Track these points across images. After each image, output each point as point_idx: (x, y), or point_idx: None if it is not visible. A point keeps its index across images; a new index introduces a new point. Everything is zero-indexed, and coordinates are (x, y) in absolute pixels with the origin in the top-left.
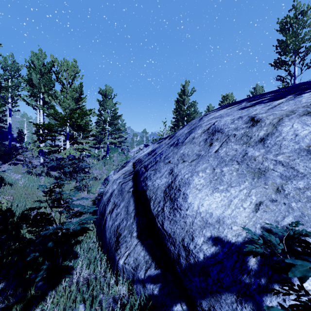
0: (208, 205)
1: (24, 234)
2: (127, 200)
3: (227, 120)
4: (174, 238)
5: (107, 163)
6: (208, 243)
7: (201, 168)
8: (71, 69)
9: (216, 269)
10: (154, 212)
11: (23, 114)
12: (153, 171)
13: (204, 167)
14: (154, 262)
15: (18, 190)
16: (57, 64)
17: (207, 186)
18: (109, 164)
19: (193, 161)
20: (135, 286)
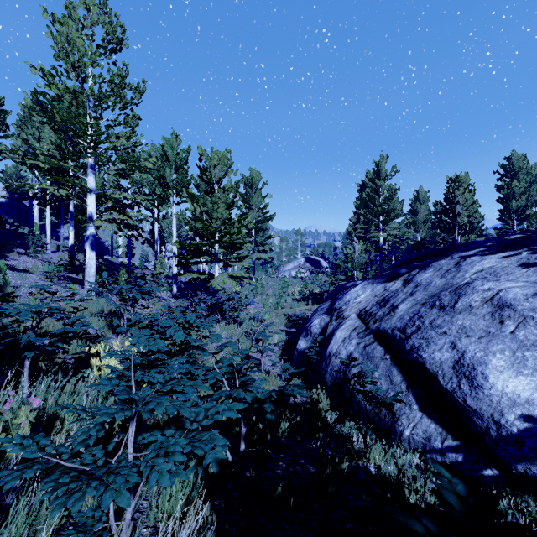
0: (514, 387)
1: None
2: (385, 369)
3: (517, 294)
4: (481, 413)
5: (258, 292)
6: (520, 420)
7: (497, 349)
8: (223, 163)
9: (532, 440)
10: (448, 387)
11: None
12: (423, 341)
13: (501, 348)
14: (449, 434)
15: None
16: (206, 158)
17: (509, 369)
18: (260, 294)
19: (481, 338)
20: (428, 455)
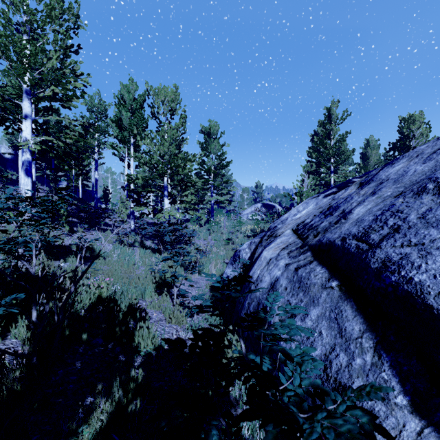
0: None
1: (138, 345)
2: (328, 306)
3: None
4: None
5: (213, 230)
6: None
7: None
8: (170, 98)
9: None
10: None
11: (107, 169)
12: (410, 249)
13: None
14: None
15: (114, 267)
16: (153, 94)
17: None
18: (215, 232)
19: None
20: None
